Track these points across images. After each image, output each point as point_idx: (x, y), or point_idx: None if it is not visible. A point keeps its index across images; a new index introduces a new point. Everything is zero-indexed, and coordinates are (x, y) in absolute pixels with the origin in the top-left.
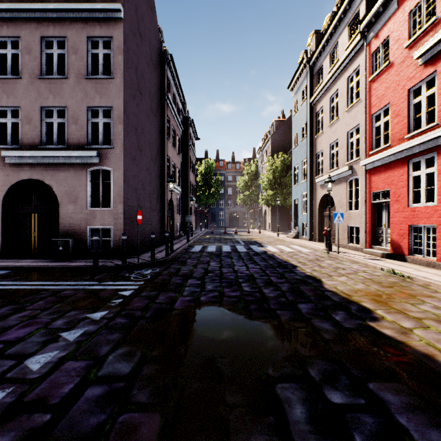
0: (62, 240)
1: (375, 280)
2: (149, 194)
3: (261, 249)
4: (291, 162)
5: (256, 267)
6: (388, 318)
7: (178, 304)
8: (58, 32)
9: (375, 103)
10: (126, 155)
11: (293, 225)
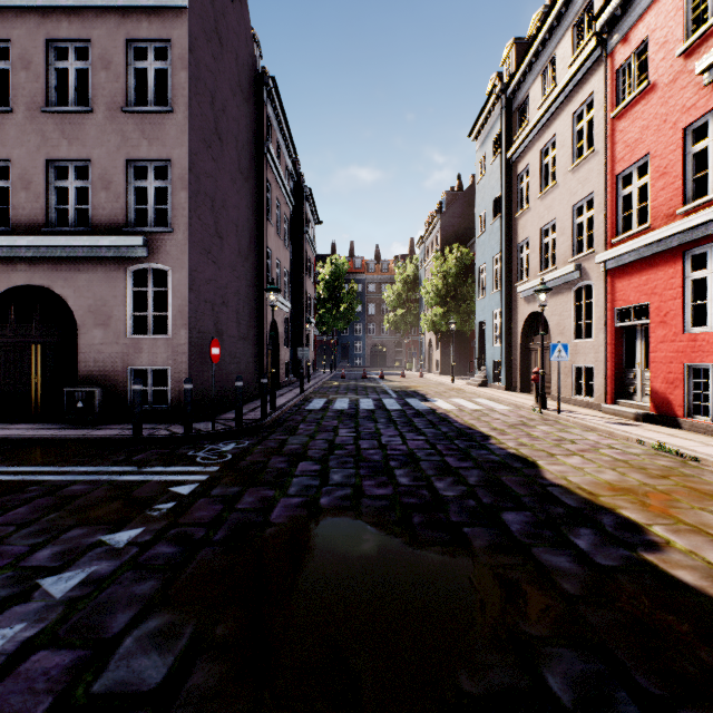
0: (82, 391)
1: (634, 464)
2: (235, 312)
3: (426, 406)
4: (472, 261)
5: (419, 437)
6: (679, 544)
7: (277, 512)
8: (76, 31)
9: (622, 154)
10: (194, 244)
11: (478, 365)
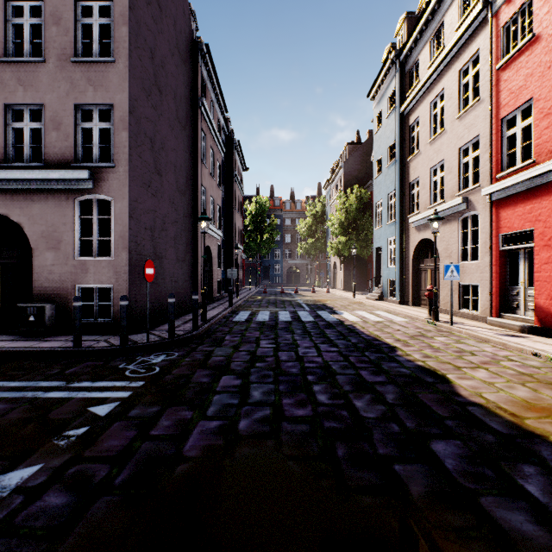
0: (34, 307)
1: (540, 378)
2: (173, 238)
3: (334, 318)
4: (369, 199)
5: (332, 349)
6: None
7: (191, 441)
8: None
9: (506, 100)
10: (134, 178)
11: (375, 283)
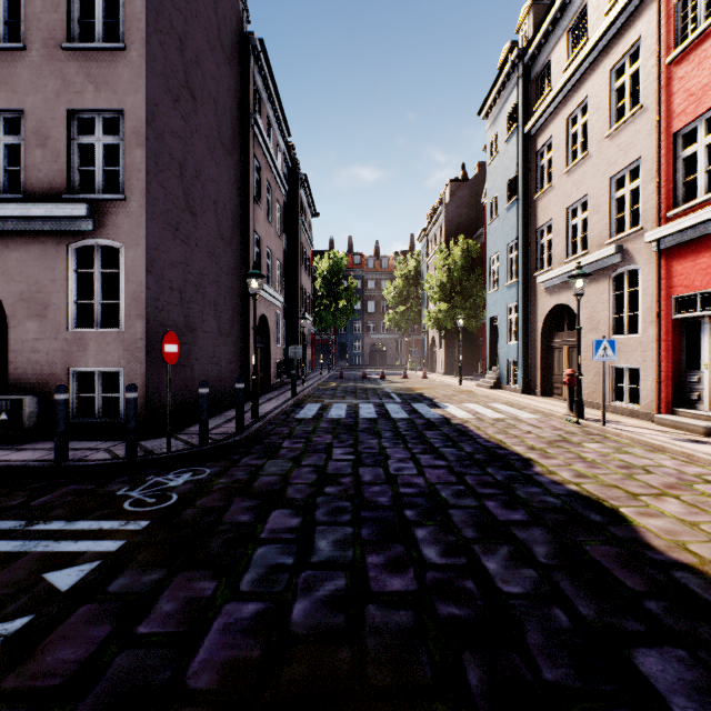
0: (6, 400)
1: None
2: (214, 304)
3: (436, 413)
4: (479, 254)
5: (438, 462)
6: None
7: (204, 651)
8: None
9: (683, 106)
10: (154, 216)
11: (489, 364)
